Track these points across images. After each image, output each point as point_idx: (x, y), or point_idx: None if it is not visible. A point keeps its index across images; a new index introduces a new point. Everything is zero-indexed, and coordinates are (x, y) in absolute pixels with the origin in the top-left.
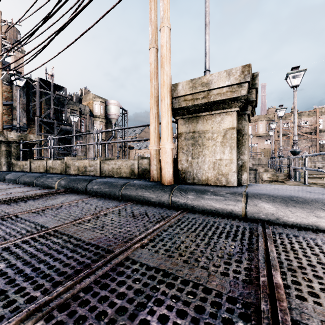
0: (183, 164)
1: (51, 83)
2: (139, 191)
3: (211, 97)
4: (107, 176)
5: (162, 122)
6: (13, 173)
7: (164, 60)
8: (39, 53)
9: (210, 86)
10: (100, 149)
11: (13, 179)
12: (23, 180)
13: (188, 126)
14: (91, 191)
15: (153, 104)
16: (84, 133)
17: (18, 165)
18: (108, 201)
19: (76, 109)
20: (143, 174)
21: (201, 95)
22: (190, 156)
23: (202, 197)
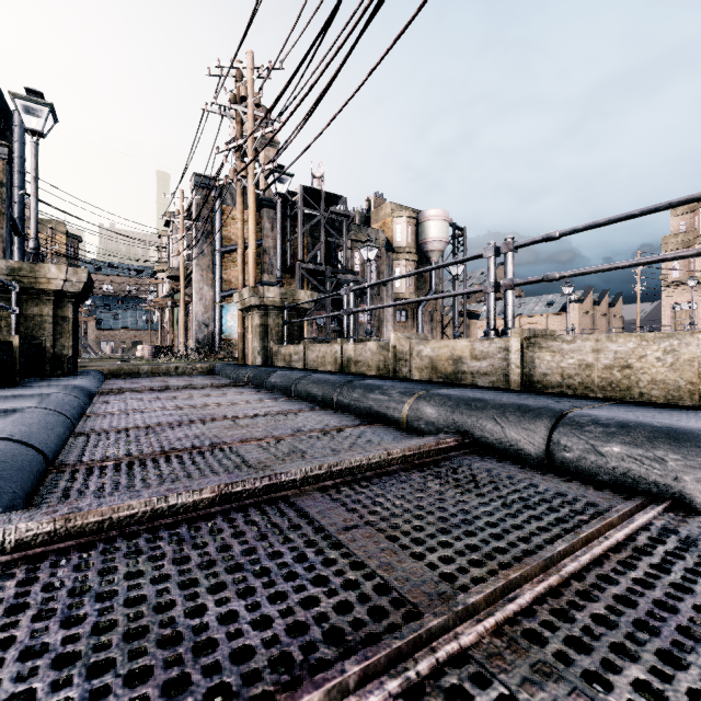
0: None
1: (321, 191)
2: None
3: None
4: (572, 396)
5: None
6: (281, 372)
7: None
8: (328, 89)
9: None
10: (510, 304)
11: (283, 386)
12: (306, 389)
13: None
14: (586, 464)
15: None
16: (447, 263)
17: (281, 354)
18: None
19: (362, 240)
20: None
21: None
22: None
23: None
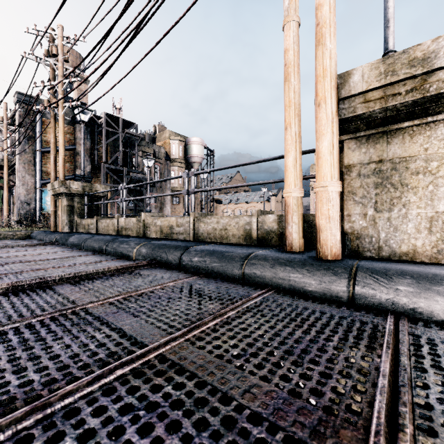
0: (355, 222)
1: (119, 118)
2: (279, 269)
3: (431, 87)
4: (207, 242)
5: (321, 145)
6: (77, 235)
7: (324, 30)
8: (108, 70)
9: (432, 63)
10: (193, 200)
11: (77, 243)
12: (90, 244)
13: (367, 151)
14: (188, 266)
15: (291, 118)
16: (169, 178)
17: (82, 224)
18: (224, 285)
19: (149, 152)
20: (266, 239)
21: (407, 85)
22: (370, 207)
23: (438, 292)
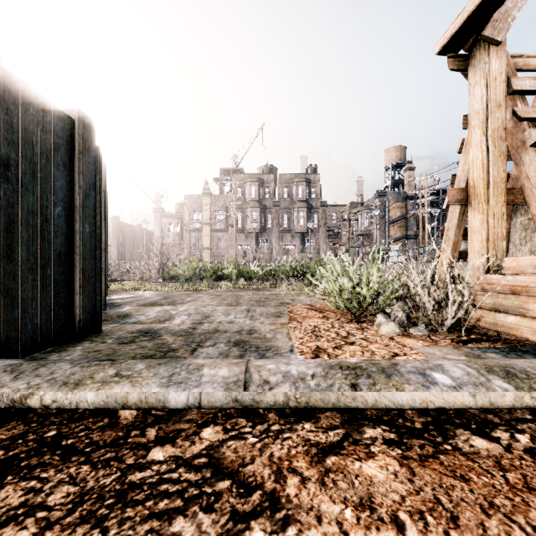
0: None
1: (440, 190)
2: None
3: None
4: None
5: None
6: None
7: None
8: None
9: None
10: None
11: None
12: None
13: None
14: None
15: None
16: None
17: None
18: None
19: None
20: None
21: None
22: None
23: None
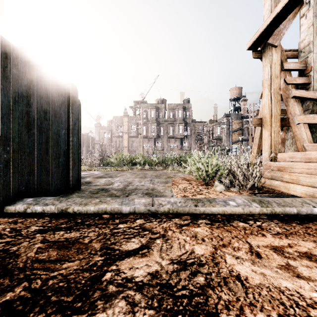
0: None
1: None
2: None
3: None
4: None
5: None
6: None
7: None
8: None
9: None
10: None
11: None
12: None
13: None
14: None
15: None
16: None
17: None
18: None
19: None
20: None
21: None
22: None
23: None
